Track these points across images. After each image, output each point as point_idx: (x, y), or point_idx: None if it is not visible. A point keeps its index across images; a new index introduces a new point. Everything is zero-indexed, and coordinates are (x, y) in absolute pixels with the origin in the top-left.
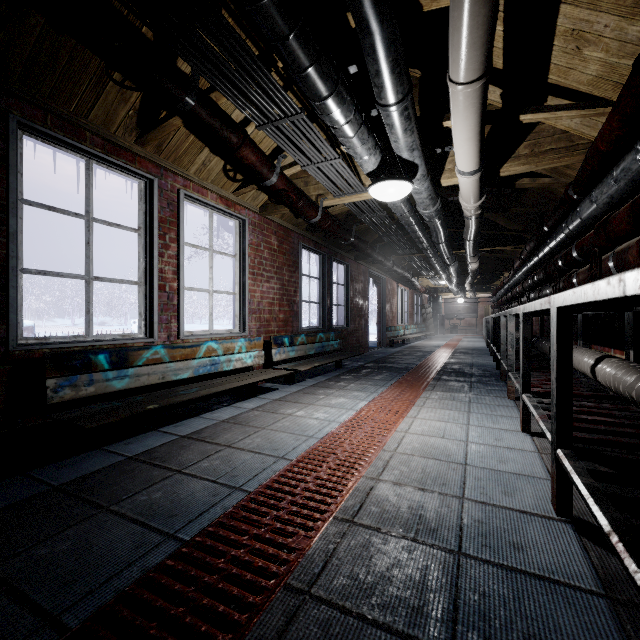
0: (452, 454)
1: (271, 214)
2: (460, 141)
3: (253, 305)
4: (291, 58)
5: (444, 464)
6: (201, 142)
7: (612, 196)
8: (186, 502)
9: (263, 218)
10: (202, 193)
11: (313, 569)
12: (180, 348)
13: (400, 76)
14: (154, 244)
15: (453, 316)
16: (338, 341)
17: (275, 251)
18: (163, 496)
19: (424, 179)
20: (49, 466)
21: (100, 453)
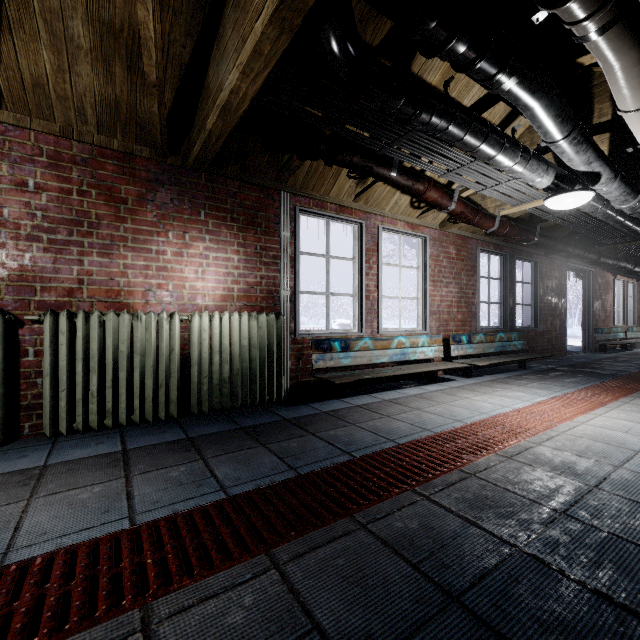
0: (627, 443)
1: (449, 228)
2: None
3: (433, 307)
4: (465, 147)
5: (613, 447)
6: (394, 189)
7: None
8: (396, 429)
9: (442, 232)
10: (393, 224)
11: (478, 468)
12: (380, 340)
13: (562, 122)
14: (363, 267)
15: None
16: (522, 341)
17: (453, 259)
18: (382, 425)
19: (611, 181)
20: (316, 403)
21: (339, 401)
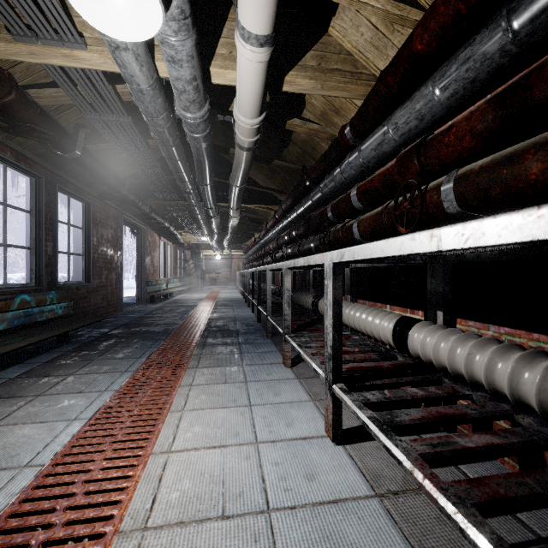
0: None
1: None
2: None
3: None
4: None
5: None
6: None
7: (422, 118)
8: None
9: None
10: None
11: None
12: None
13: None
14: None
15: (212, 270)
16: (65, 304)
17: None
18: None
19: (186, 25)
20: None
21: None
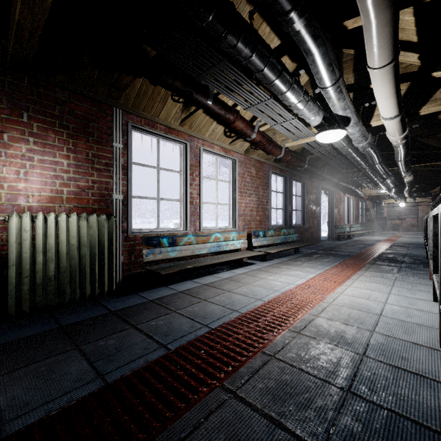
0: (372, 309)
1: (251, 154)
2: (380, 100)
3: (240, 211)
4: (265, 78)
5: (364, 313)
6: (212, 119)
7: None
8: (210, 313)
9: (246, 157)
10: (212, 147)
11: (276, 348)
12: (201, 236)
13: (332, 71)
14: (188, 179)
15: (395, 217)
16: (296, 235)
17: (254, 177)
18: (199, 309)
19: (355, 125)
20: (145, 291)
21: (166, 288)
